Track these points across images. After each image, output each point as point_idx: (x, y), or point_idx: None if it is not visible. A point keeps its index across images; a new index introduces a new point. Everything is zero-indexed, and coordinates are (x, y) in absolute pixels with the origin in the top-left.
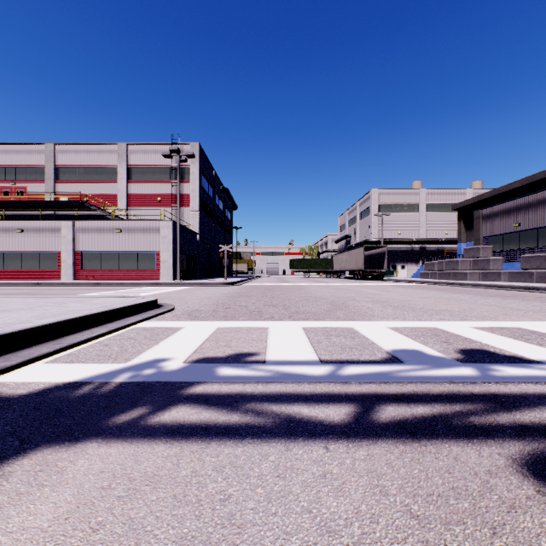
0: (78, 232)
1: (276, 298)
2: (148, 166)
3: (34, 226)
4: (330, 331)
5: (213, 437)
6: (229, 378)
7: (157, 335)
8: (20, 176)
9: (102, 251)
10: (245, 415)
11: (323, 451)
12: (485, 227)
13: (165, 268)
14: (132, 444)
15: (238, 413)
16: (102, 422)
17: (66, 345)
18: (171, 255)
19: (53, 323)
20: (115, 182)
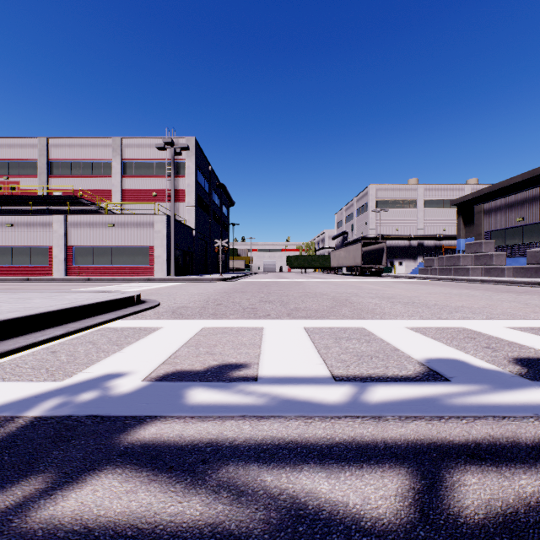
0: (70, 227)
1: (273, 293)
2: (142, 161)
3: (25, 220)
4: (338, 332)
5: None
6: (202, 409)
7: (125, 338)
8: (13, 170)
9: (95, 246)
10: (214, 498)
11: None
12: (487, 222)
13: (159, 263)
14: None
15: (202, 493)
16: None
17: None
18: (165, 250)
19: None
20: (109, 176)
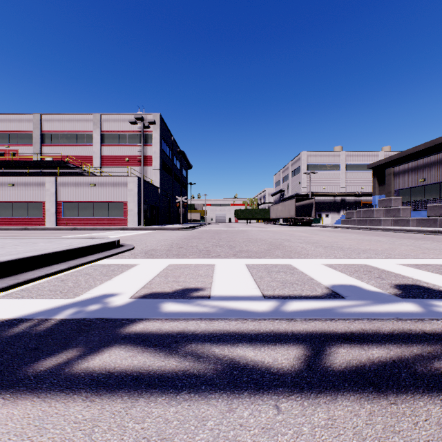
0: (60, 186)
1: (223, 239)
2: (117, 132)
3: (23, 181)
4: (271, 267)
5: (143, 390)
6: (173, 314)
7: (112, 271)
8: (13, 140)
9: (79, 201)
10: (183, 359)
11: (274, 413)
12: (396, 182)
13: (131, 216)
14: (44, 401)
15: (176, 357)
16: (22, 369)
17: (22, 281)
18: (136, 205)
19: (12, 260)
20: (91, 145)
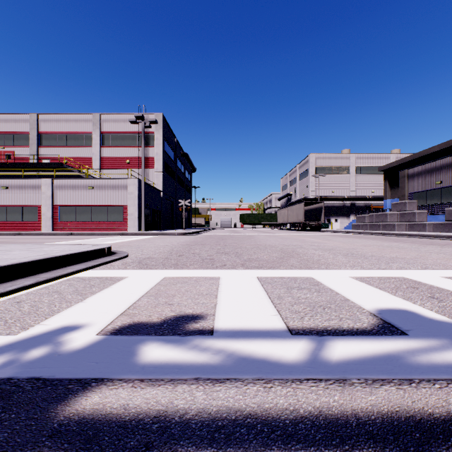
0: (56, 189)
1: (229, 246)
2: (118, 133)
3: (17, 184)
4: (289, 282)
5: None
6: (153, 369)
7: (90, 288)
8: (9, 141)
9: (77, 205)
10: None
11: None
12: (410, 185)
13: (131, 220)
14: None
15: None
16: None
17: None
18: (136, 209)
19: None
20: (90, 146)
